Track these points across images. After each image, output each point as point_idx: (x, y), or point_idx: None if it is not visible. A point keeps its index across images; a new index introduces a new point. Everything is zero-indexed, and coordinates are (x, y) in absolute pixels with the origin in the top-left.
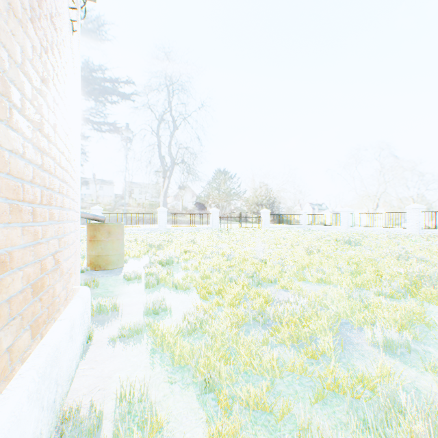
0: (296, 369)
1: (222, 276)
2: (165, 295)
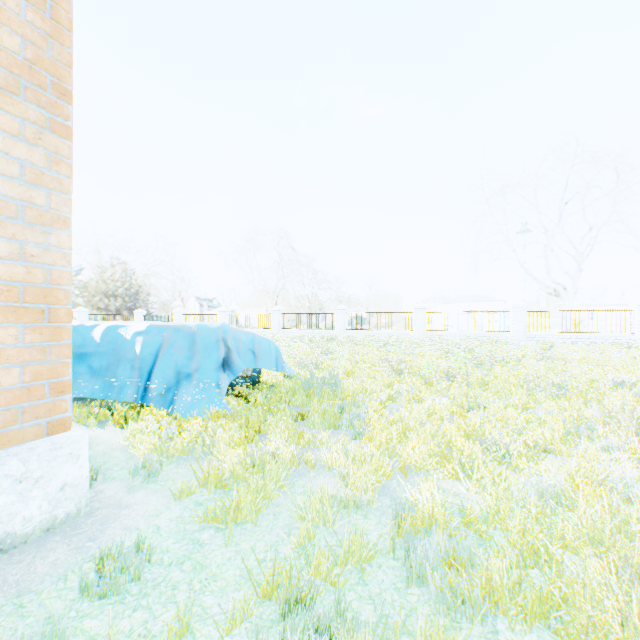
0: None
1: None
2: None
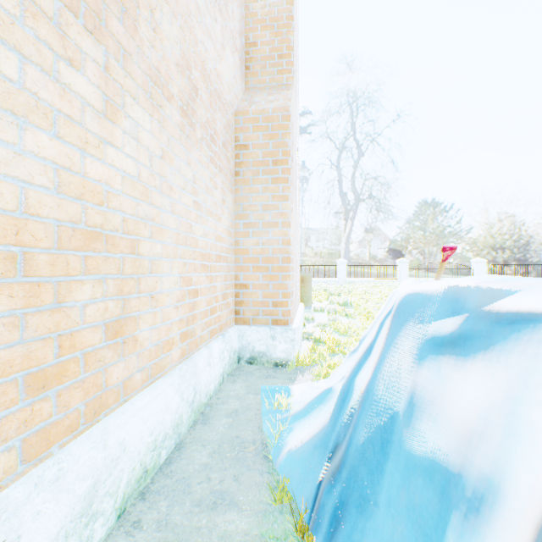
0: None
1: None
2: (340, 318)
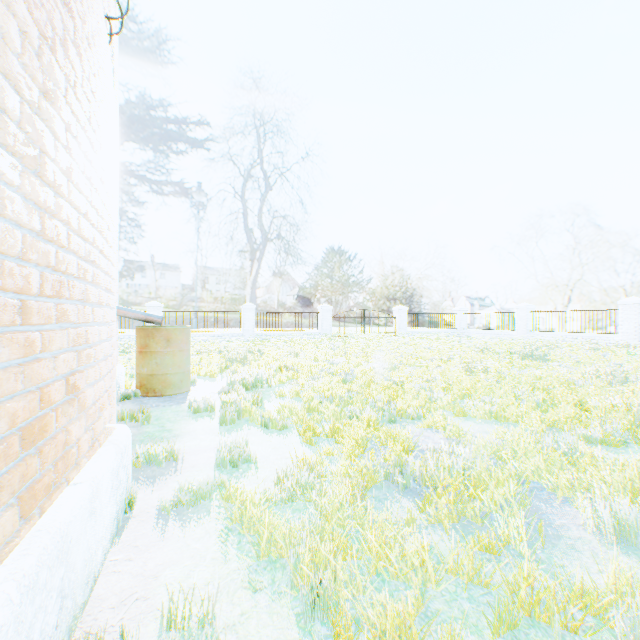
0: (462, 571)
1: (337, 408)
2: (250, 437)
